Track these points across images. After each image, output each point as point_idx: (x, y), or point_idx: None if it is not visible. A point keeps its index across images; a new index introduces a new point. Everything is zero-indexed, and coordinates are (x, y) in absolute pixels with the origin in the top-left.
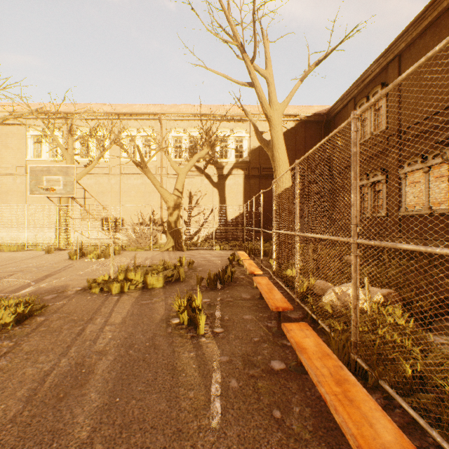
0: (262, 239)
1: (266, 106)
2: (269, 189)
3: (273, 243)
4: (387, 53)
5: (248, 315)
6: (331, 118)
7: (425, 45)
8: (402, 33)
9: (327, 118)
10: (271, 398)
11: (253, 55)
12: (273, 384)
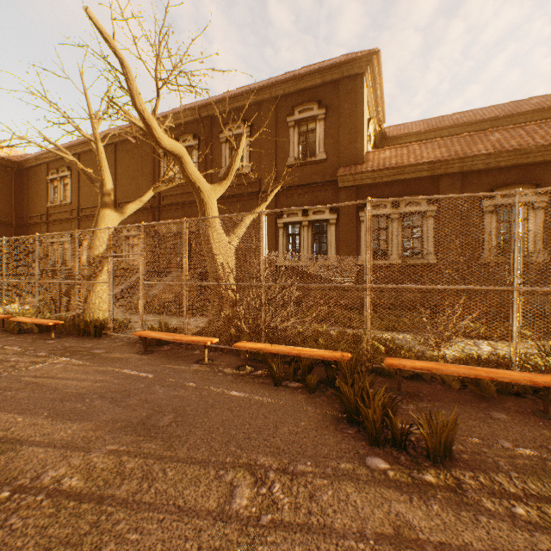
0: None
1: None
2: None
3: None
4: (71, 148)
5: None
6: (25, 168)
7: (93, 160)
8: (78, 144)
9: (21, 166)
10: None
11: None
12: None
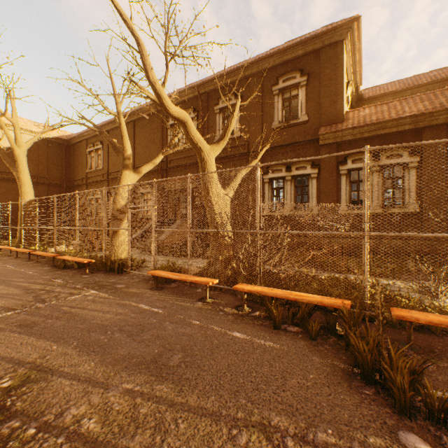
0: (1, 237)
1: (14, 144)
2: (19, 202)
3: (23, 234)
4: (103, 127)
5: (13, 260)
6: (72, 144)
7: (118, 135)
8: (108, 123)
9: (69, 143)
10: (29, 265)
11: (4, 114)
12: (29, 264)
